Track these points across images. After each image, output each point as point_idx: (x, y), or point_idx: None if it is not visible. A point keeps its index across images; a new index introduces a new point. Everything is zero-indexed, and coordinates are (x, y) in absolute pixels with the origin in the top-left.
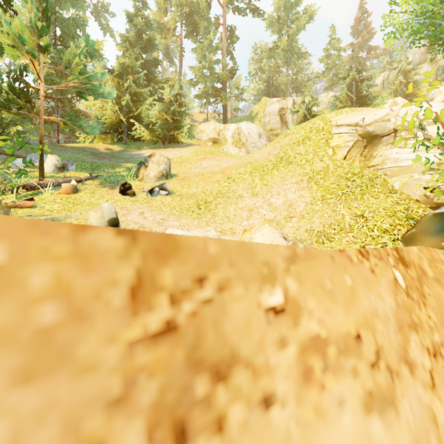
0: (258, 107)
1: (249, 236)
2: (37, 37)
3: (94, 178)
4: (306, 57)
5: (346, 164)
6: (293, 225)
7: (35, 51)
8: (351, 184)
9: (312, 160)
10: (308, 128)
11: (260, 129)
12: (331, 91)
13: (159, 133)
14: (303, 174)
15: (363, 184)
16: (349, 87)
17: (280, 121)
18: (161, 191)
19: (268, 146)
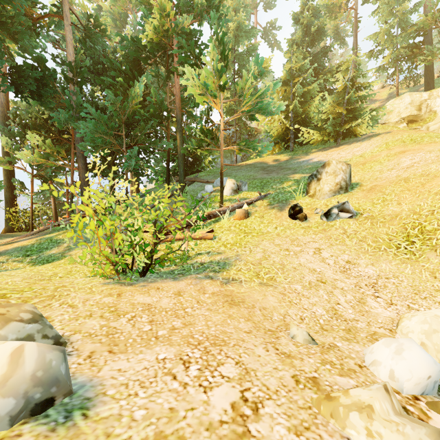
0: None
1: None
2: (217, 79)
3: (263, 198)
4: None
5: None
6: None
7: (215, 93)
8: None
9: None
10: None
11: None
12: None
13: (330, 131)
14: None
15: None
16: None
17: None
18: (341, 214)
19: None
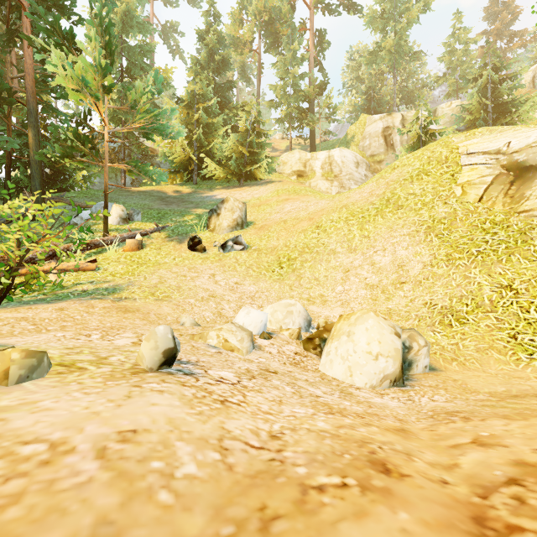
0: (355, 127)
1: (347, 329)
2: (101, 77)
3: (160, 230)
4: (419, 57)
5: (482, 207)
6: (406, 295)
7: (98, 94)
8: (491, 238)
9: (431, 203)
10: (425, 158)
11: (358, 156)
12: (455, 98)
13: (234, 169)
14: (419, 223)
15: (509, 238)
16: (482, 92)
17: (384, 143)
18: (235, 246)
19: (370, 183)
